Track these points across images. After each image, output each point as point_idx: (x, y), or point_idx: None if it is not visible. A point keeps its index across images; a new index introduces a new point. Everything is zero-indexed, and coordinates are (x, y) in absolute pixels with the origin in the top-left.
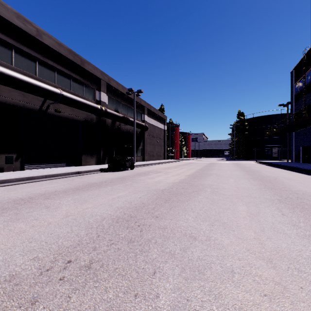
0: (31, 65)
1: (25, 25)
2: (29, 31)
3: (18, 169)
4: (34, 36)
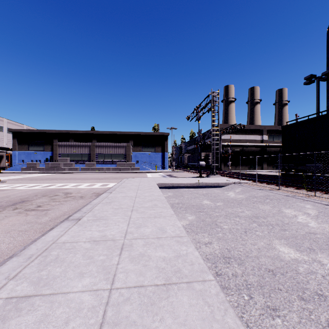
0: (277, 138)
1: (276, 128)
2: (277, 129)
3: (274, 170)
4: (278, 130)
